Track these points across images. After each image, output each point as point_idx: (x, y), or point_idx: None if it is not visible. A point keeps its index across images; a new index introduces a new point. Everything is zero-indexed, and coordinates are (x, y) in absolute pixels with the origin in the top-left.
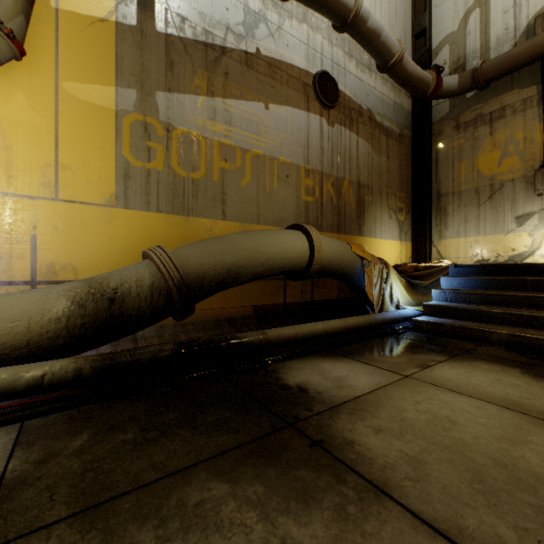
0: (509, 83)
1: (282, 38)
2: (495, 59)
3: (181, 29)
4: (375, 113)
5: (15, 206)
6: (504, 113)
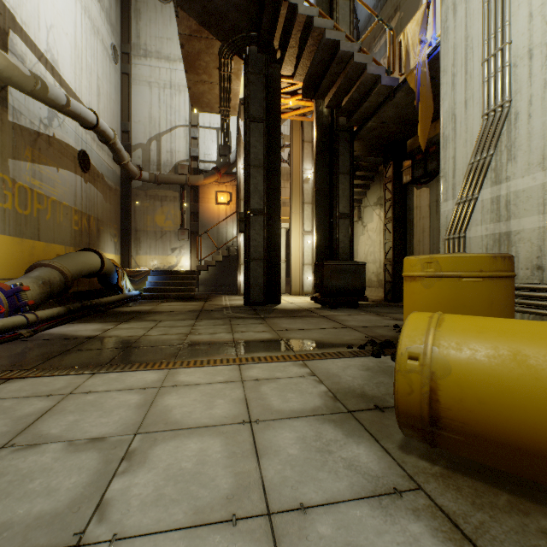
0: (169, 186)
1: (65, 128)
2: (165, 176)
3: (20, 119)
4: (105, 176)
5: None
6: (167, 199)
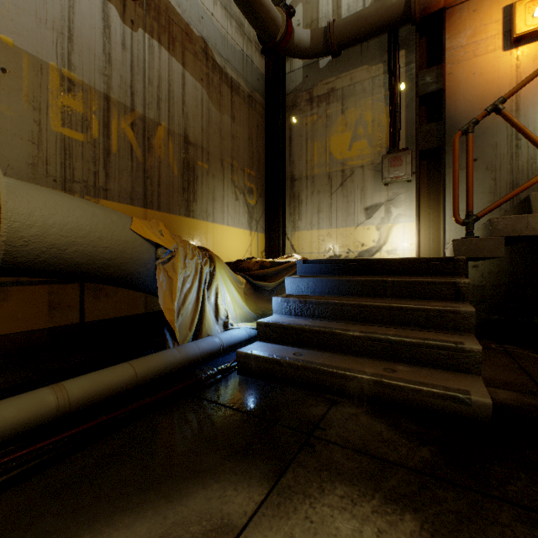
0: (359, 58)
1: None
2: (348, 18)
3: None
4: (214, 50)
5: None
6: (355, 90)
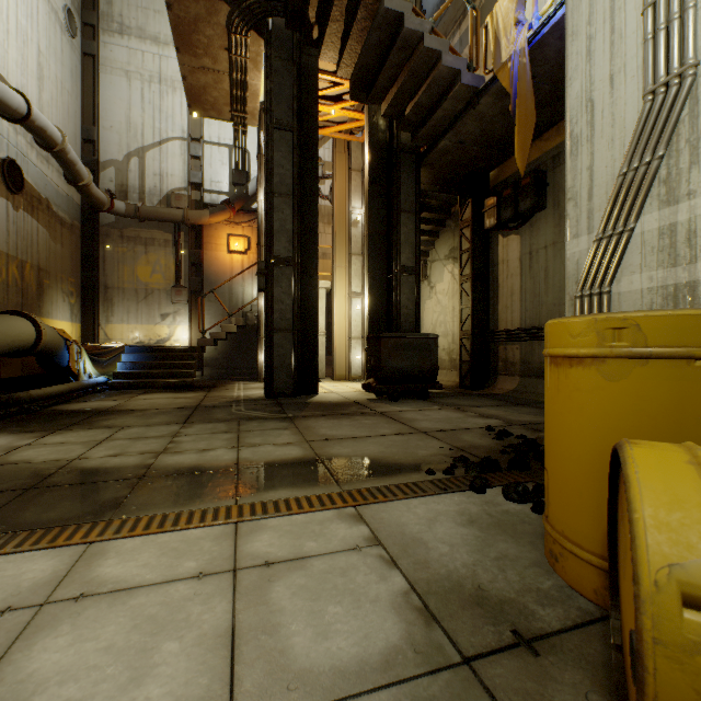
0: (158, 224)
1: None
2: (151, 209)
3: None
4: (53, 203)
5: None
6: (155, 243)
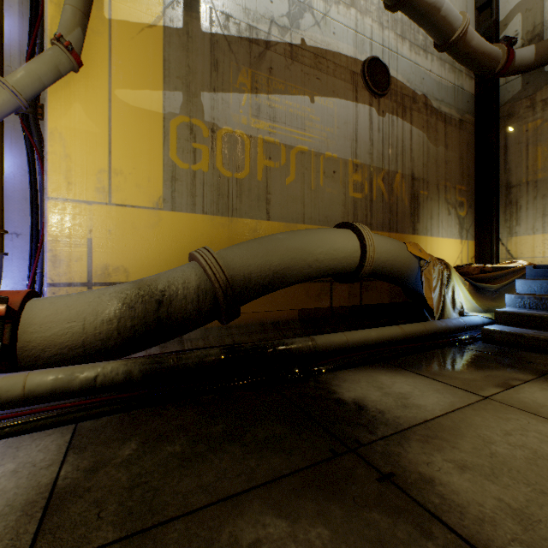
0: None
1: (328, 26)
2: None
3: (225, 27)
4: (431, 98)
5: (74, 211)
6: None
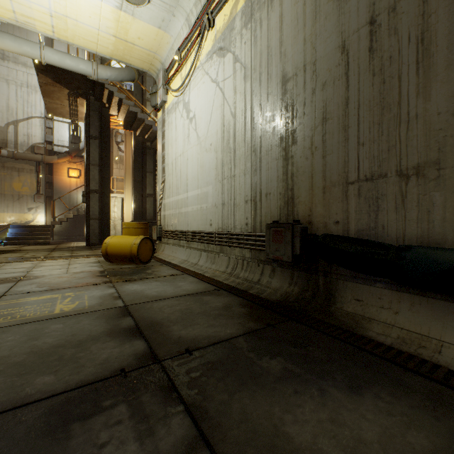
0: (26, 161)
1: None
2: (23, 154)
3: None
4: None
5: None
6: (24, 171)
